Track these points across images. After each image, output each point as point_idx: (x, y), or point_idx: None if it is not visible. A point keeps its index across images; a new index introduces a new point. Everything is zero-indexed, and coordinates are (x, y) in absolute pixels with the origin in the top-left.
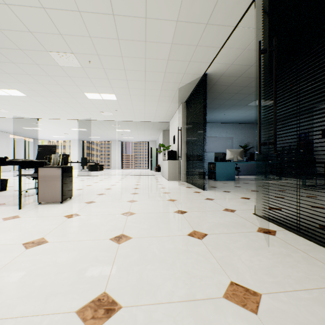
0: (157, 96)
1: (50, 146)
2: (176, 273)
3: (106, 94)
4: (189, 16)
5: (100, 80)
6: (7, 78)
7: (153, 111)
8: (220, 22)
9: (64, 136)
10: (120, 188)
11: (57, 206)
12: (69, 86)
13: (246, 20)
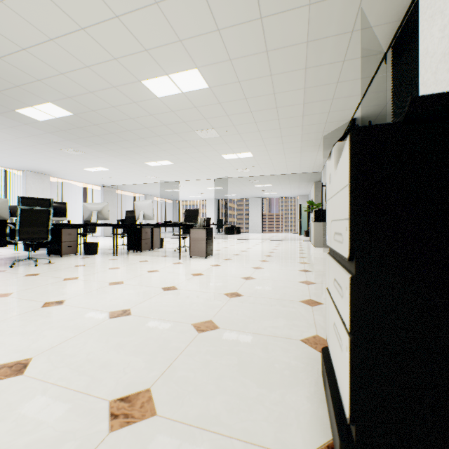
0: (298, 147)
1: (194, 210)
2: (277, 292)
3: (242, 153)
4: (316, 82)
5: (236, 143)
6: (163, 153)
7: (296, 162)
8: (352, 77)
9: (200, 196)
10: (255, 251)
11: (203, 259)
12: (209, 152)
13: (383, 68)
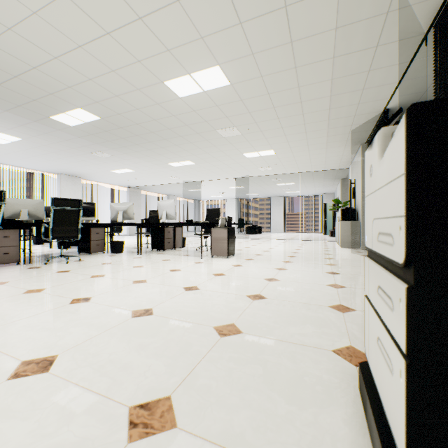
0: (324, 143)
1: (215, 209)
2: (303, 296)
3: (264, 151)
4: (345, 72)
5: (257, 141)
6: (185, 154)
7: (321, 159)
8: (386, 64)
9: (221, 196)
10: (277, 251)
11: (225, 259)
12: (230, 151)
13: (423, 52)
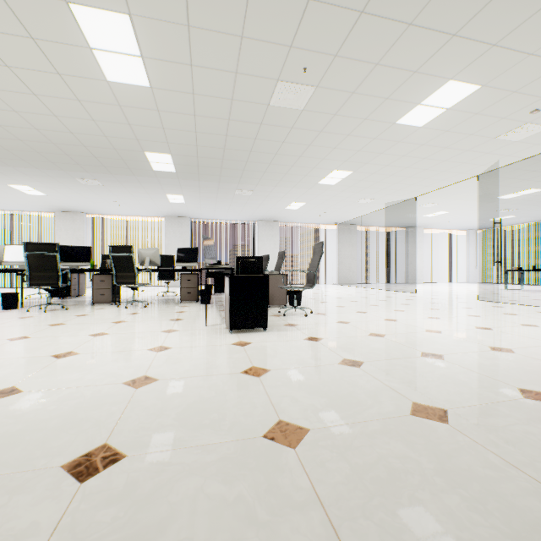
0: None
1: (318, 244)
2: None
3: (431, 94)
4: None
5: (371, 81)
6: (308, 162)
7: None
8: None
9: (512, 216)
10: (404, 340)
11: (217, 334)
12: (360, 128)
13: None
